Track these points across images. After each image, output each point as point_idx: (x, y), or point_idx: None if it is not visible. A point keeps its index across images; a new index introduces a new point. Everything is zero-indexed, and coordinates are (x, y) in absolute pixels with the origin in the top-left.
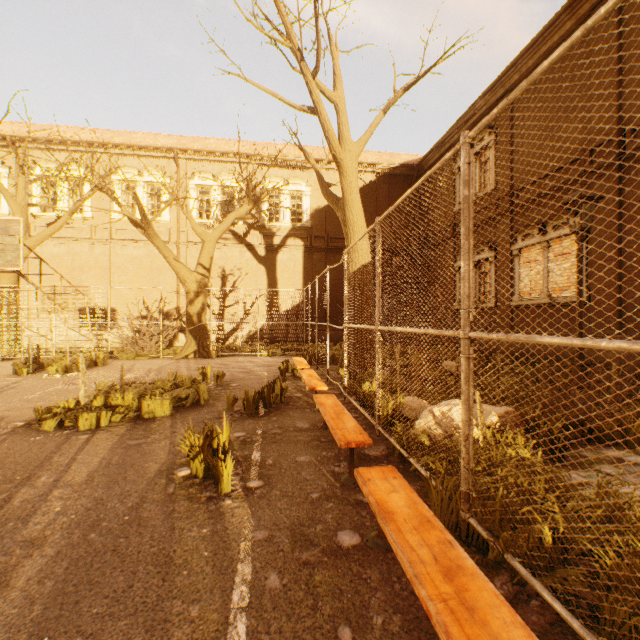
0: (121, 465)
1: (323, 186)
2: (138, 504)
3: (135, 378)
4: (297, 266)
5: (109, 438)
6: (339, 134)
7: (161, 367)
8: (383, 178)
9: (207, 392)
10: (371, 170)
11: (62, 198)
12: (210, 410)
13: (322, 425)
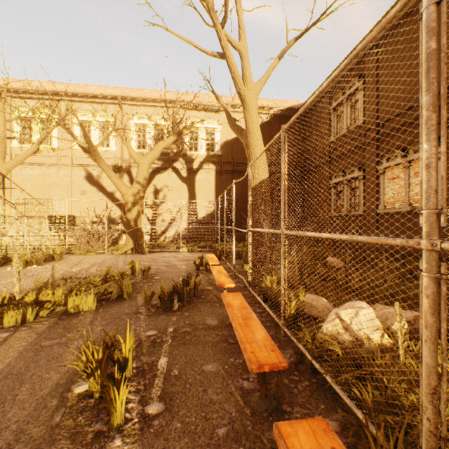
0: (20, 376)
1: (230, 120)
2: (8, 446)
3: (79, 271)
4: (210, 184)
5: (26, 337)
6: (243, 76)
7: (103, 261)
8: (275, 118)
9: (131, 286)
10: (266, 112)
11: (36, 134)
12: (131, 304)
13: (229, 322)
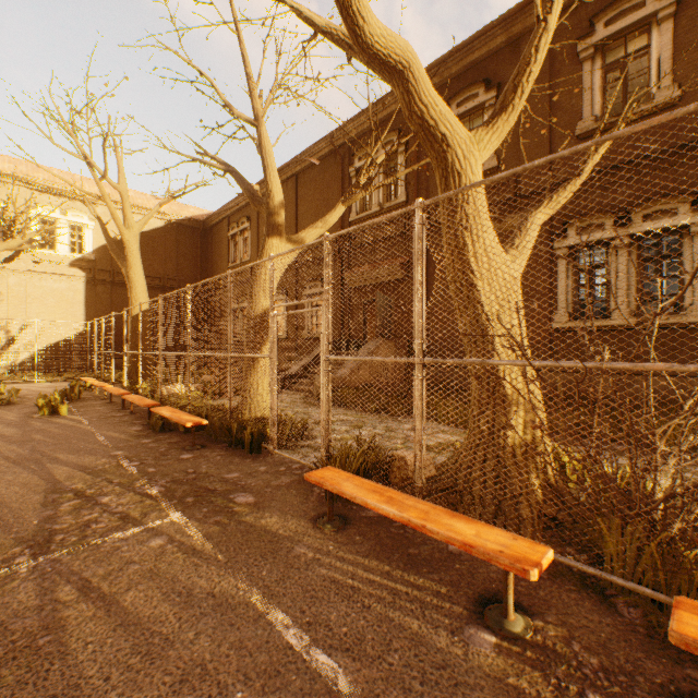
0: None
1: (110, 242)
2: (25, 420)
3: None
4: (78, 296)
5: None
6: (124, 214)
7: None
8: (172, 226)
9: (16, 398)
10: (160, 217)
11: None
12: (26, 405)
13: (110, 402)
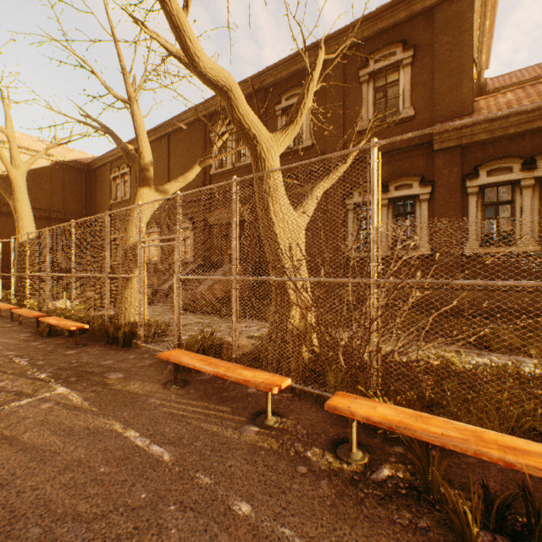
0: None
1: None
2: None
3: None
4: None
5: None
6: (11, 154)
7: None
8: (58, 166)
9: None
10: (47, 157)
11: None
12: None
13: None
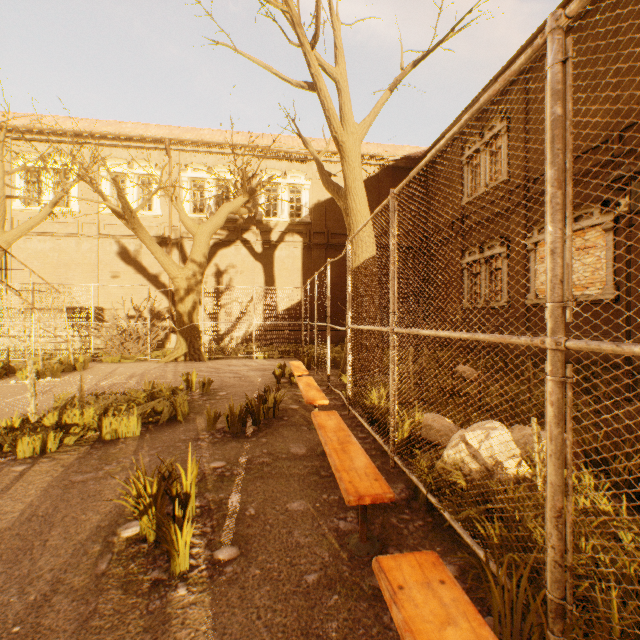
0: (48, 517)
1: (323, 174)
2: (44, 597)
3: (112, 385)
4: (296, 263)
5: (50, 471)
6: (341, 115)
7: (146, 371)
8: (386, 171)
9: (187, 404)
10: (373, 162)
11: (47, 191)
12: (188, 428)
13: (322, 450)
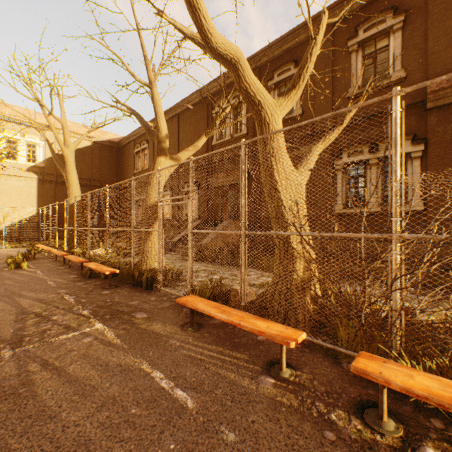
0: None
1: (54, 156)
2: None
3: None
4: (32, 191)
5: None
6: (64, 137)
7: None
8: (97, 145)
9: None
10: (89, 139)
11: None
12: None
13: (55, 260)
